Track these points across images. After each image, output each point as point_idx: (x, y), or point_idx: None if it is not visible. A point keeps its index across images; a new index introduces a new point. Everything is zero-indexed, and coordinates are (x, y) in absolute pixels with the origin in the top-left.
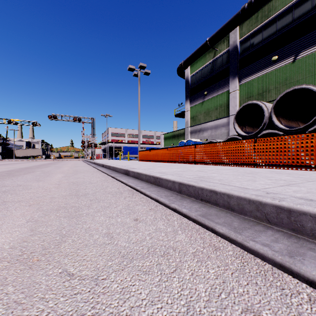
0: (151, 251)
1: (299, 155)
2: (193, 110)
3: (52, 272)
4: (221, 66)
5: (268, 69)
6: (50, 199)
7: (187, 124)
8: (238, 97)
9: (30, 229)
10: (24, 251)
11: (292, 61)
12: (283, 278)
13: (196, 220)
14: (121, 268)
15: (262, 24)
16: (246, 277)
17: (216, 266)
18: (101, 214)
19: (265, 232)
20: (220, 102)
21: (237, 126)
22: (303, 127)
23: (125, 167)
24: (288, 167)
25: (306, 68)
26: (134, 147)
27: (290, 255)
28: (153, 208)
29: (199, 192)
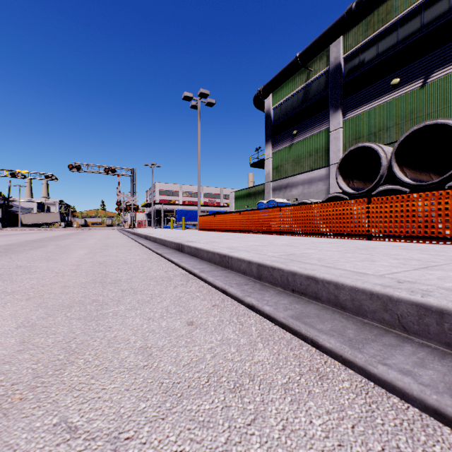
0: (213, 380)
1: (436, 222)
2: (276, 158)
3: (40, 424)
4: (318, 94)
5: (385, 98)
6: (61, 288)
7: (269, 178)
8: (342, 137)
9: (20, 341)
10: (2, 381)
11: (421, 86)
12: (443, 437)
13: (285, 326)
14: (160, 416)
15: (377, 33)
16: (379, 434)
17: (323, 411)
18: (137, 313)
19: (401, 347)
20: (316, 145)
21: (341, 179)
22: (438, 180)
23: (177, 240)
24: (418, 240)
25: (441, 95)
26: (192, 211)
27: (451, 392)
28: (218, 303)
29: (289, 278)
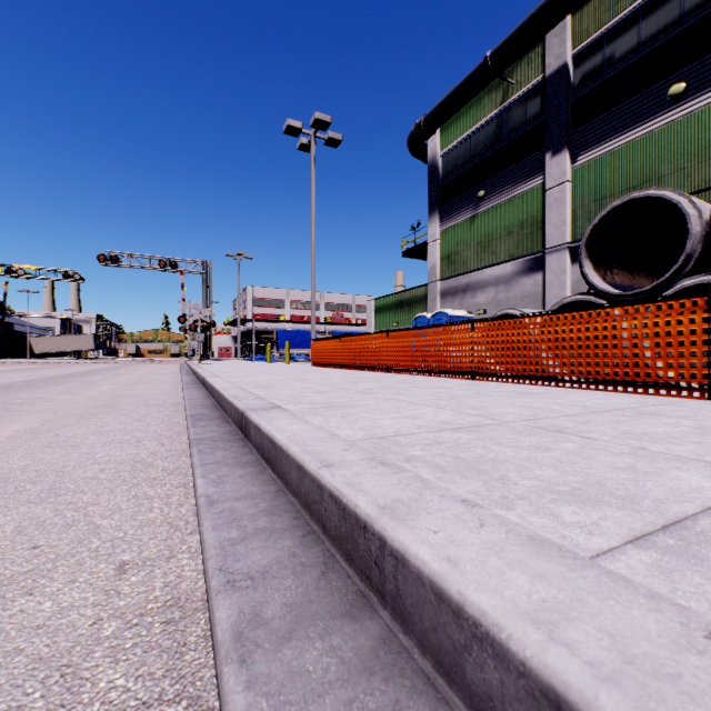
0: None
1: None
2: (448, 239)
3: None
4: (524, 124)
5: (656, 122)
6: None
7: (434, 274)
8: (570, 199)
9: None
10: None
11: None
12: None
13: None
14: None
15: (639, 3)
16: None
17: None
18: None
19: None
20: (520, 215)
21: (590, 267)
22: None
23: (244, 399)
24: None
25: None
26: (305, 332)
27: None
28: None
29: None
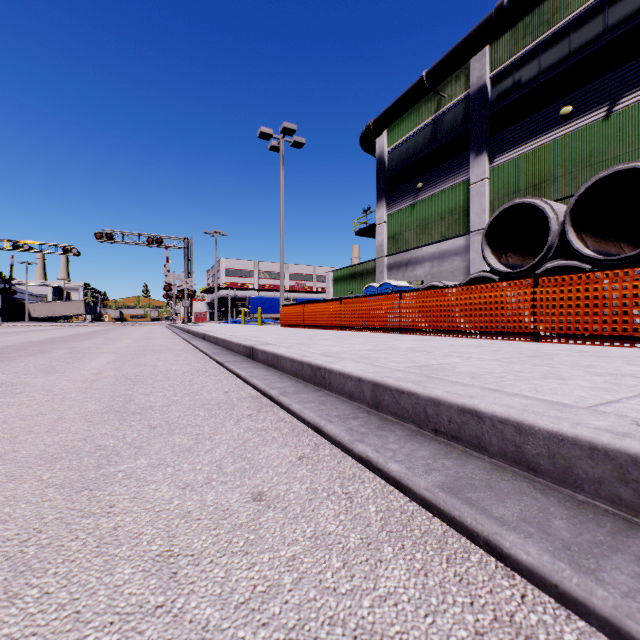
0: None
1: None
2: (393, 222)
3: None
4: (453, 130)
5: (552, 135)
6: (52, 423)
7: (382, 251)
8: (489, 192)
9: None
10: None
11: (604, 116)
12: None
13: (431, 505)
14: None
15: (539, 41)
16: None
17: None
18: (167, 474)
19: None
20: (450, 204)
21: (489, 252)
22: (637, 252)
23: (248, 341)
24: (612, 341)
25: (634, 130)
26: (272, 299)
27: None
28: (307, 453)
29: (429, 410)
